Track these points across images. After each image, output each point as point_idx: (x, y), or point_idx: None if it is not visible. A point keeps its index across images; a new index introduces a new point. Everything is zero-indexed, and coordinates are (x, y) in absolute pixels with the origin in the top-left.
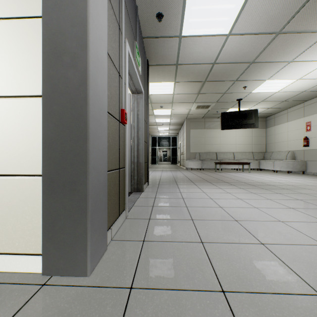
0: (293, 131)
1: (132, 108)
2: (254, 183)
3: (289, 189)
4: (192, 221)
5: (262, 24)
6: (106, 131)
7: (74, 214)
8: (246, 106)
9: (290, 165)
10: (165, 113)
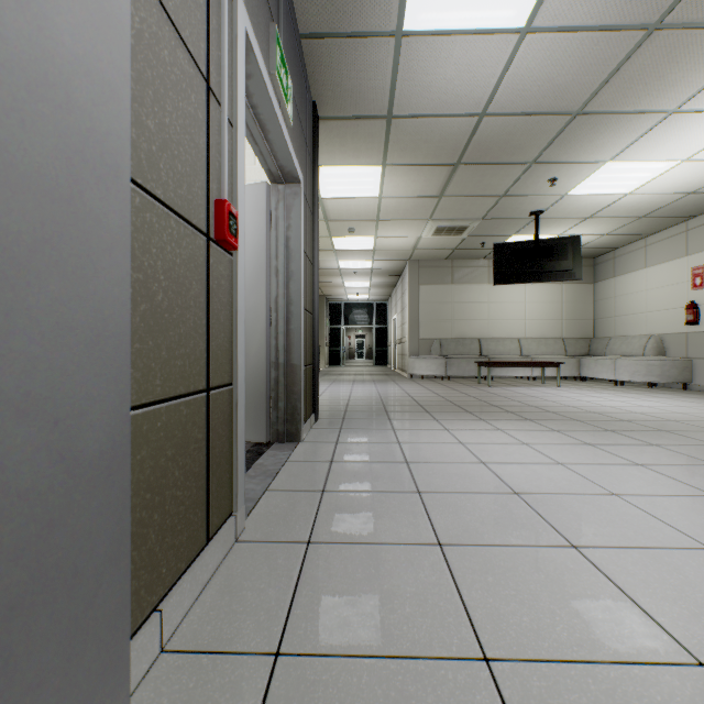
0: (661, 288)
1: (271, 221)
2: (580, 415)
3: (675, 432)
4: (440, 552)
5: None
6: (122, 251)
7: None
8: (552, 230)
9: (655, 368)
10: (360, 245)
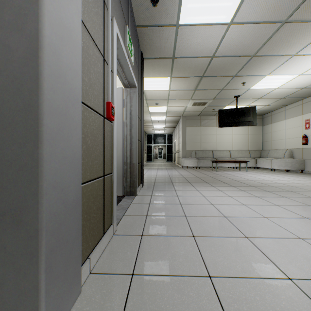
0: (291, 128)
1: (124, 103)
2: (255, 184)
3: (294, 191)
4: (194, 239)
5: (267, 10)
6: (79, 128)
7: (18, 260)
8: (244, 103)
9: (288, 163)
10: (160, 110)
